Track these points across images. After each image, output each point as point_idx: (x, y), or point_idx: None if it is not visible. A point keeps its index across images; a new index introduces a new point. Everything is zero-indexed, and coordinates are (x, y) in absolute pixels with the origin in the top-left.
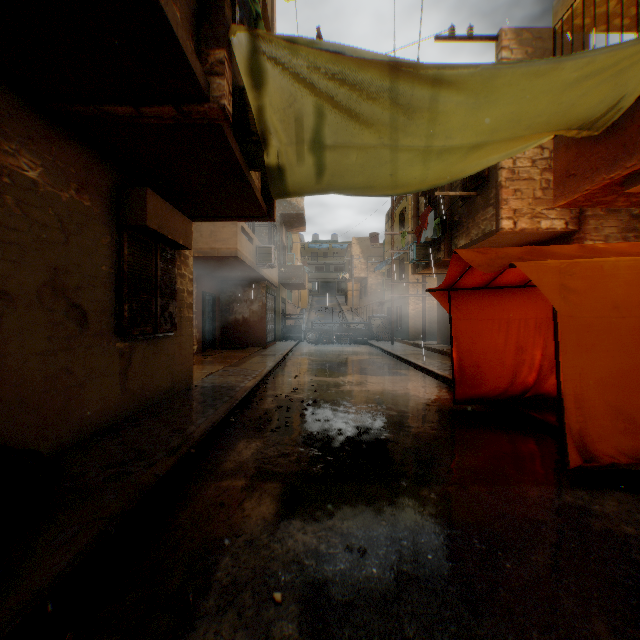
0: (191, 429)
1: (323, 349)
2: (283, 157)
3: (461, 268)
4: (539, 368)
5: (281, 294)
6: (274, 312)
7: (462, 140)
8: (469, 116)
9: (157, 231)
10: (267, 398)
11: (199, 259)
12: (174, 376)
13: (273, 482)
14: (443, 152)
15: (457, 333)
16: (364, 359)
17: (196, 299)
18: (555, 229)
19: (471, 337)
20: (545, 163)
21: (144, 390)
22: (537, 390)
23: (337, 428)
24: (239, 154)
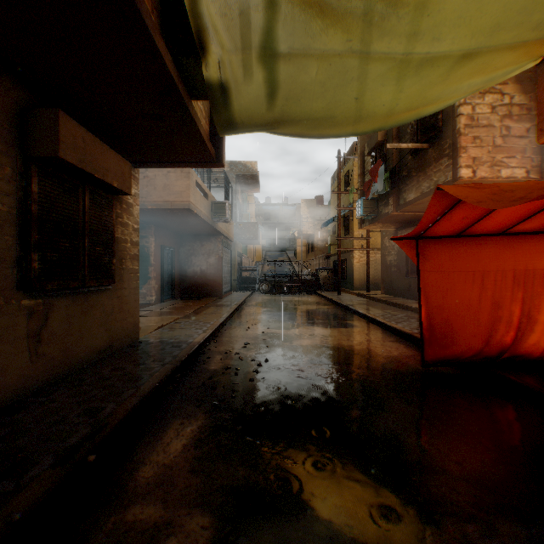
0: (109, 409)
1: (275, 299)
2: (226, 70)
3: (439, 210)
4: (517, 326)
5: (237, 248)
6: (230, 265)
7: (452, 44)
8: (470, 0)
9: (78, 166)
10: (215, 355)
11: (154, 212)
12: (113, 333)
13: (202, 511)
14: (424, 64)
15: (425, 287)
16: (314, 309)
17: (154, 252)
18: (515, 178)
19: (441, 291)
20: (505, 109)
21: (69, 353)
22: (515, 350)
23: (292, 400)
24: (172, 67)
